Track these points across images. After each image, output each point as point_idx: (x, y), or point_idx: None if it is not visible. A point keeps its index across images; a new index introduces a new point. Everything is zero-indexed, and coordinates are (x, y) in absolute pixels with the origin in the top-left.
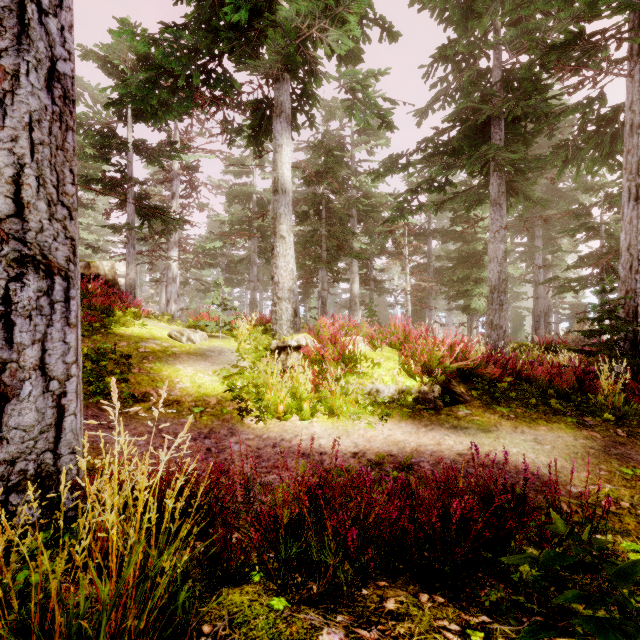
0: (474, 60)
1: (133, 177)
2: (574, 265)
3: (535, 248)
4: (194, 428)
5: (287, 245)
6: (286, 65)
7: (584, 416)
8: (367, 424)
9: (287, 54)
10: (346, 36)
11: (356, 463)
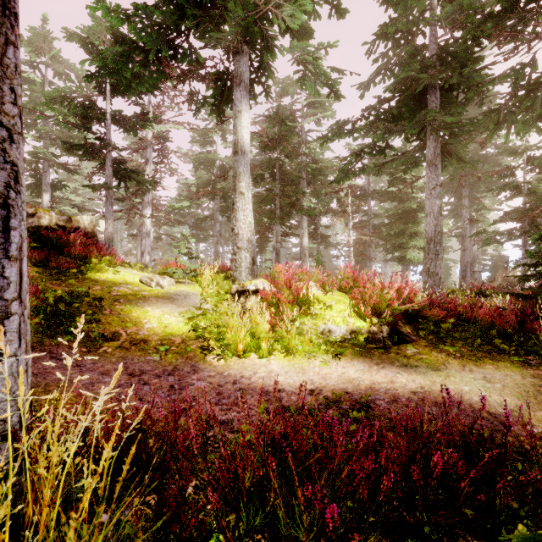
0: (412, 37)
1: (110, 143)
2: (500, 220)
3: (462, 206)
4: (159, 366)
5: (246, 200)
6: (245, 37)
7: (526, 355)
8: (321, 362)
9: (246, 26)
10: (299, 11)
11: (313, 401)
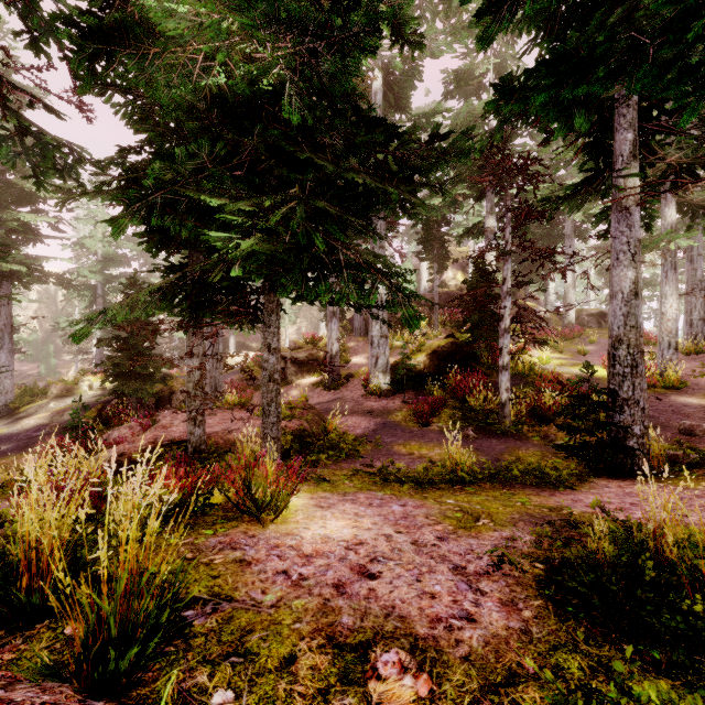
0: None
1: None
2: None
3: None
4: None
5: None
6: None
7: None
8: None
9: None
10: None
11: None
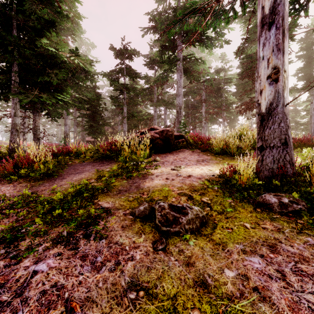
0: None
1: None
2: None
3: None
4: None
5: None
6: None
7: None
8: None
9: None
10: None
11: None
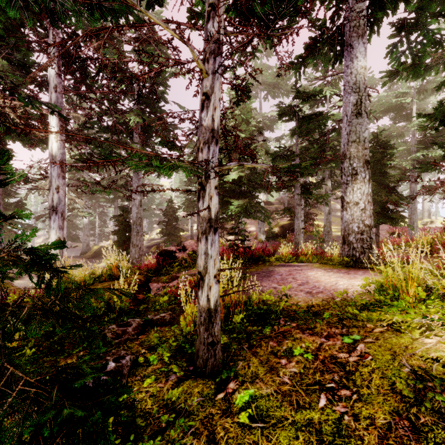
0: None
1: None
2: None
3: None
4: None
5: (426, 200)
6: None
7: None
8: None
9: None
10: None
11: None
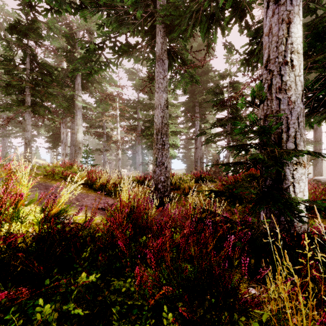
0: None
1: None
2: (214, 123)
3: (195, 119)
4: None
5: None
6: None
7: None
8: None
9: None
10: None
11: None
